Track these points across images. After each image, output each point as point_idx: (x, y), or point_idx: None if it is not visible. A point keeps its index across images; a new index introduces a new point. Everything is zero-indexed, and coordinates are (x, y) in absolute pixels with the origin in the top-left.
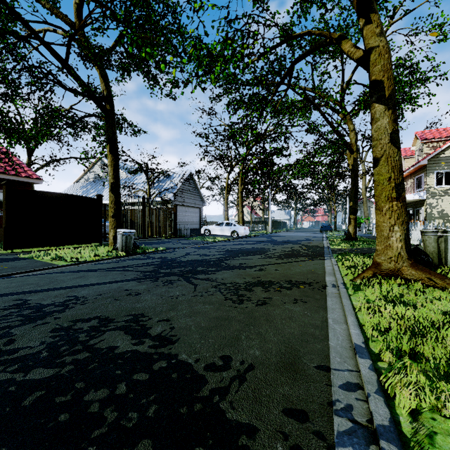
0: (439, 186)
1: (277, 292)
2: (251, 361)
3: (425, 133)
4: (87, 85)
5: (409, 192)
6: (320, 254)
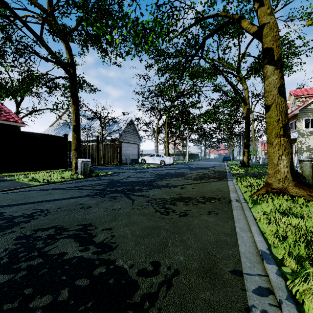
0: (306, 129)
1: (195, 205)
2: (176, 267)
3: (296, 91)
4: (55, 53)
5: None
6: (224, 177)
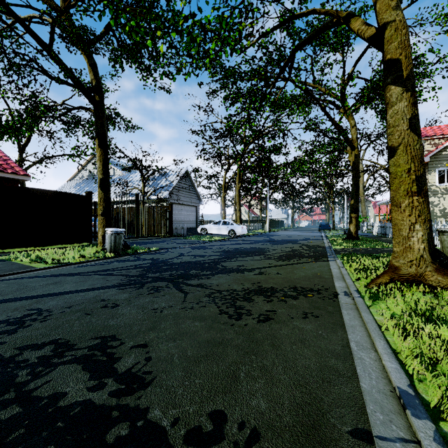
0: (441, 184)
1: (281, 302)
2: (254, 423)
3: (426, 130)
4: (70, 70)
5: None
6: (323, 255)
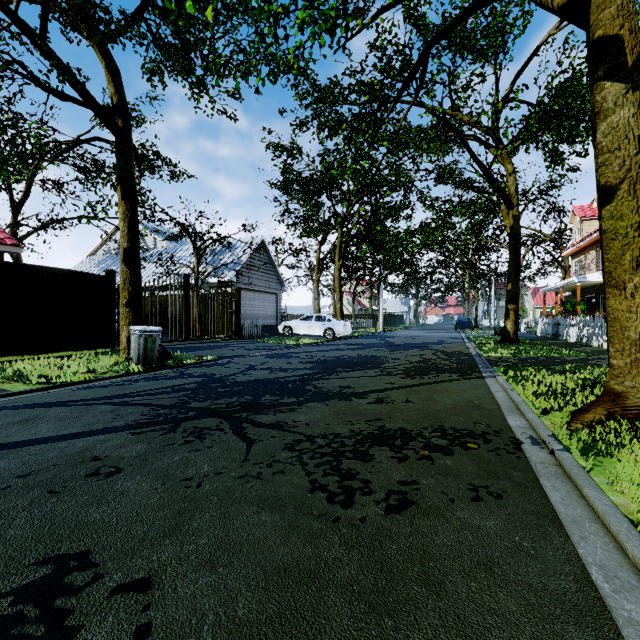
0: None
1: (425, 462)
2: None
3: None
4: (68, 69)
5: (590, 270)
6: (473, 368)
